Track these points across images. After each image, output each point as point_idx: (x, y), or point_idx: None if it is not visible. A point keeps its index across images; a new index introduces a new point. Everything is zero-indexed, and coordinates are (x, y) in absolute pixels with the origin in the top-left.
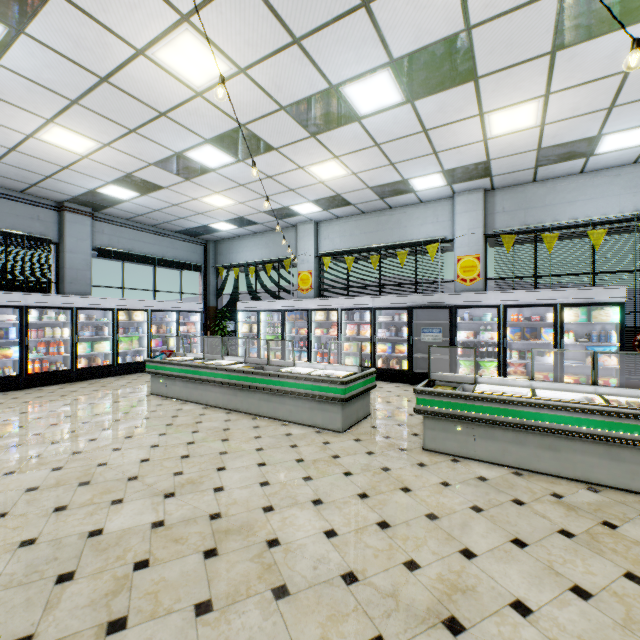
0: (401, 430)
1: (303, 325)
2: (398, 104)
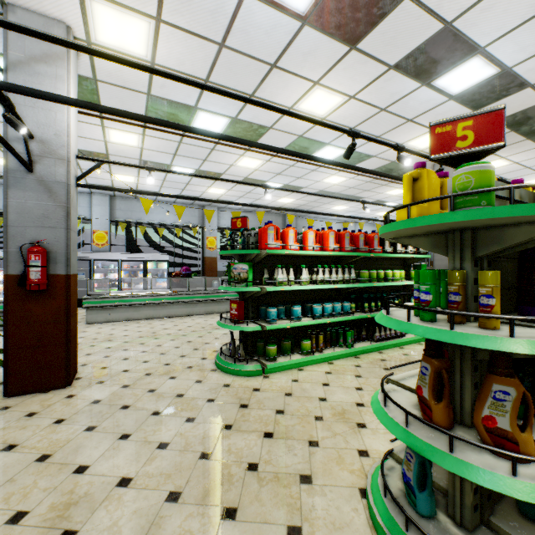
0: None
1: None
2: None
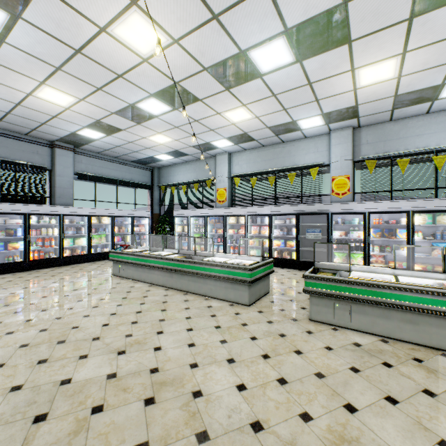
0: (292, 304)
1: (220, 226)
2: (290, 63)
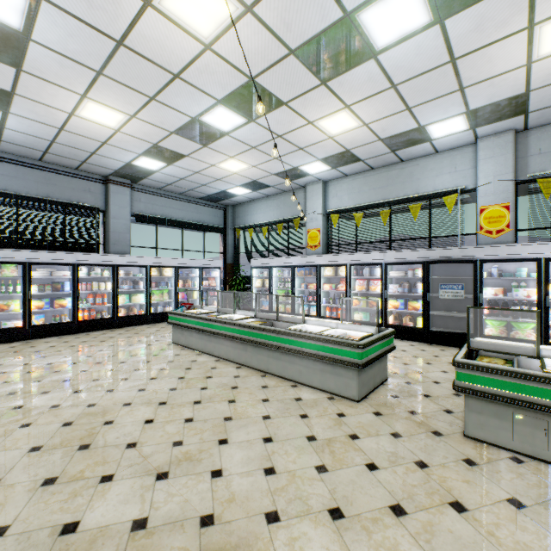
0: (429, 403)
1: (312, 280)
2: (424, 27)
